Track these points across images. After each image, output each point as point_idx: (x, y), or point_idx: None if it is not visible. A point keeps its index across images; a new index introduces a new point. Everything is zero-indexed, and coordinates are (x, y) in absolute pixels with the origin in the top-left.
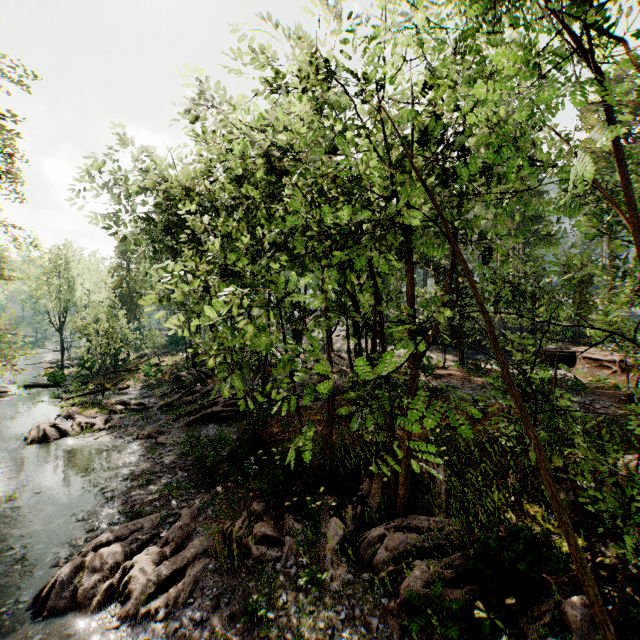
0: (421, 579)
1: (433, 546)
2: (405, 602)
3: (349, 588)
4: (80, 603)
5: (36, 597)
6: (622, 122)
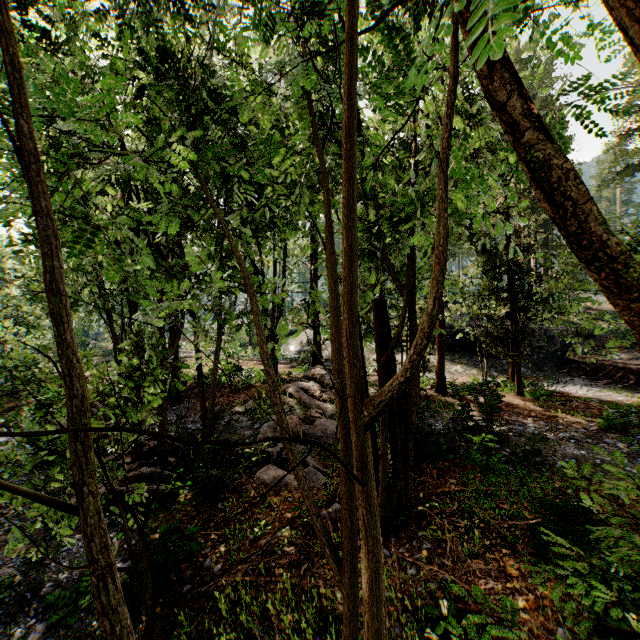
0: None
1: None
2: None
3: None
4: None
5: None
6: None
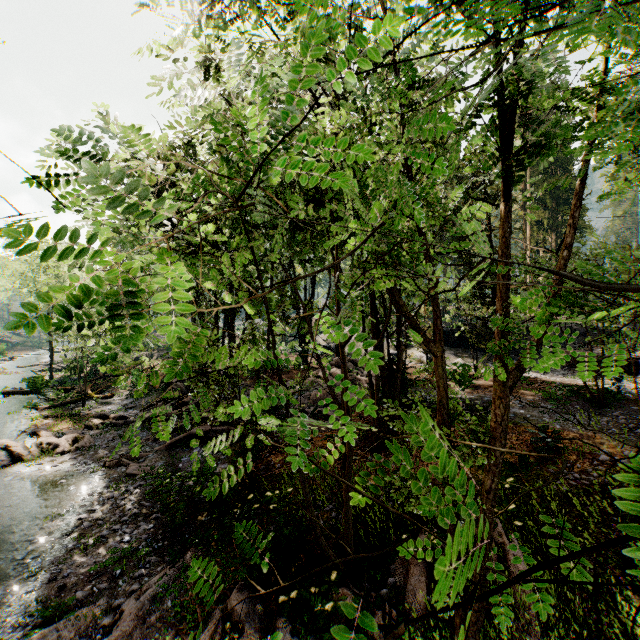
0: None
1: None
2: None
3: None
4: None
5: None
6: None
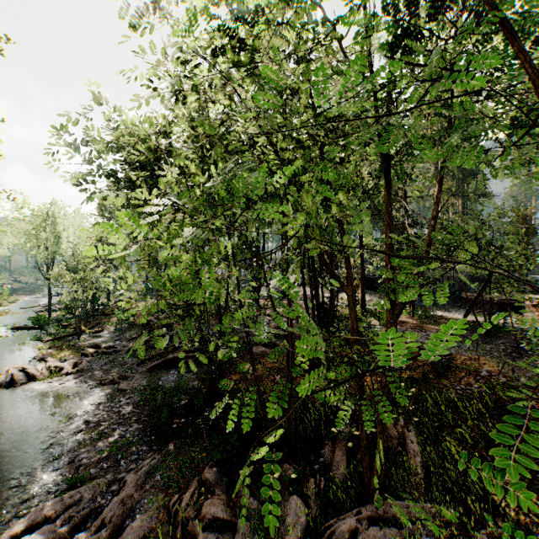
0: None
1: None
2: None
3: None
4: None
5: None
6: None
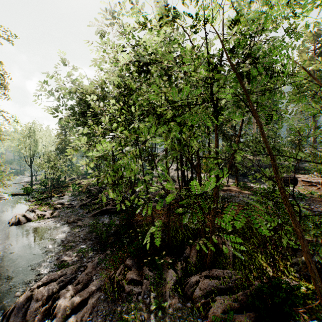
0: (220, 307)
1: (226, 287)
2: (211, 321)
3: (179, 312)
4: (28, 319)
5: (4, 315)
6: (320, 57)
